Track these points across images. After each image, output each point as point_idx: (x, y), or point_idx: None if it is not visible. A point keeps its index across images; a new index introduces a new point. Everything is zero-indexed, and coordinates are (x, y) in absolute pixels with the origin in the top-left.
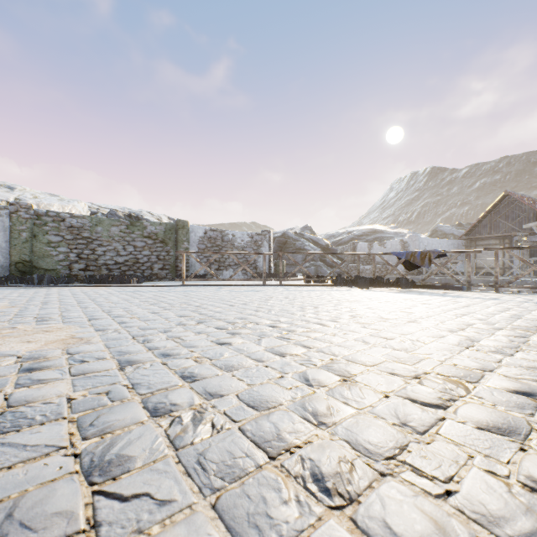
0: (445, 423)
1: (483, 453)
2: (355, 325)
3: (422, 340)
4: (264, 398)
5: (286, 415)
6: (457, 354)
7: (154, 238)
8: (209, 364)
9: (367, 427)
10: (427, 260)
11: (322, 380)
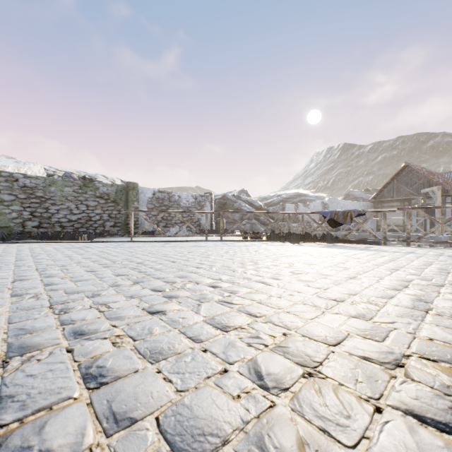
0: None
1: None
2: (298, 284)
3: (374, 301)
4: (199, 424)
5: None
6: (422, 321)
7: (106, 198)
8: (130, 349)
9: None
10: (349, 218)
11: (280, 376)
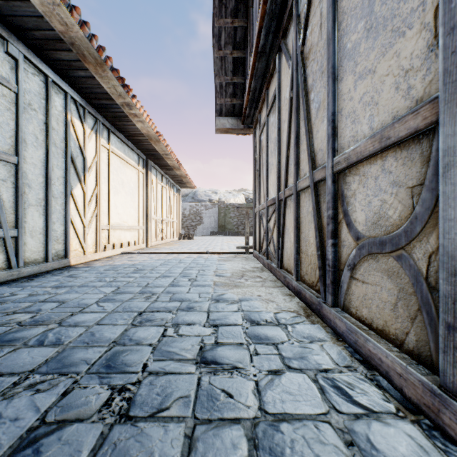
0: None
1: None
2: None
3: None
4: None
5: None
6: None
7: None
8: None
9: None
10: None
11: None
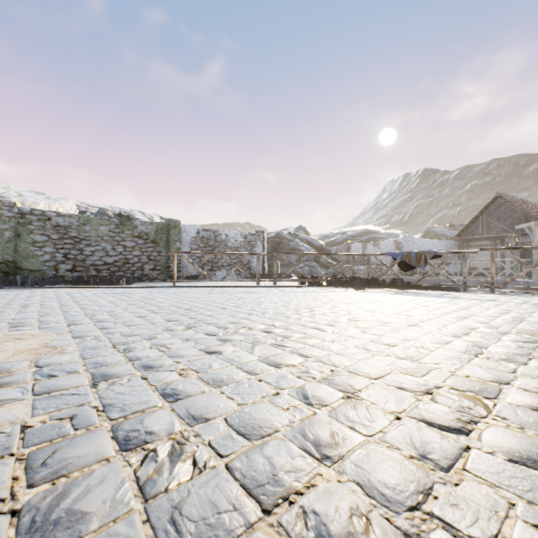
0: (471, 454)
1: (525, 498)
2: (354, 330)
3: (427, 346)
4: (257, 422)
5: (283, 446)
6: (467, 363)
7: (145, 238)
8: (195, 378)
9: (380, 462)
10: (423, 261)
11: (323, 397)
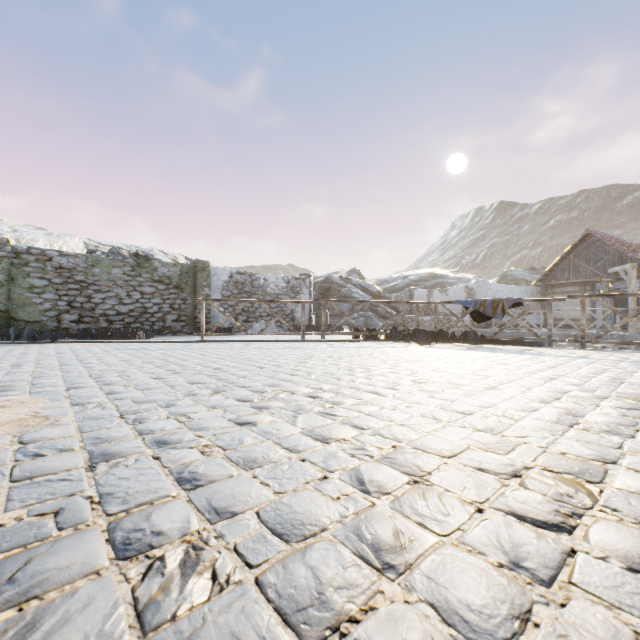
0: (577, 560)
1: None
2: (420, 395)
3: (510, 415)
4: (299, 517)
5: (332, 551)
6: (561, 436)
7: (167, 283)
8: (221, 457)
9: (460, 573)
10: (500, 310)
11: (383, 482)
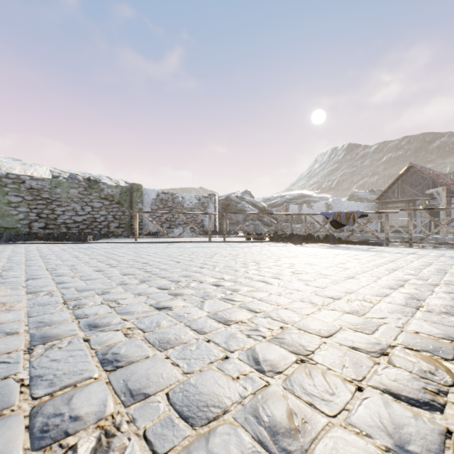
0: None
1: None
2: (298, 283)
3: (369, 299)
4: (203, 398)
5: (233, 436)
6: (412, 317)
7: (111, 200)
8: (140, 339)
9: None
10: (351, 219)
11: (275, 362)
